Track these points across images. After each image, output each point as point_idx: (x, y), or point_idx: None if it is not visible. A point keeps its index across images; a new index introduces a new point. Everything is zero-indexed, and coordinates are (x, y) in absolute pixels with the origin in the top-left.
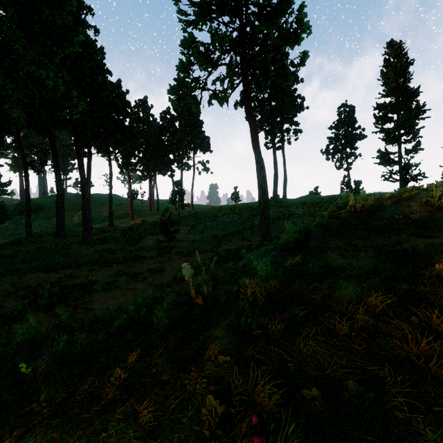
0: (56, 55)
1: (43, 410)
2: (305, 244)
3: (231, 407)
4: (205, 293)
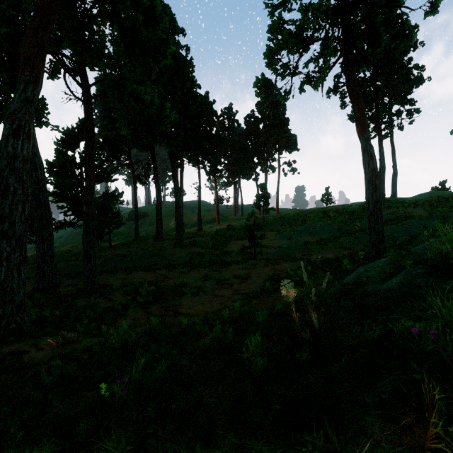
0: (152, 71)
1: None
2: None
3: None
4: (315, 326)
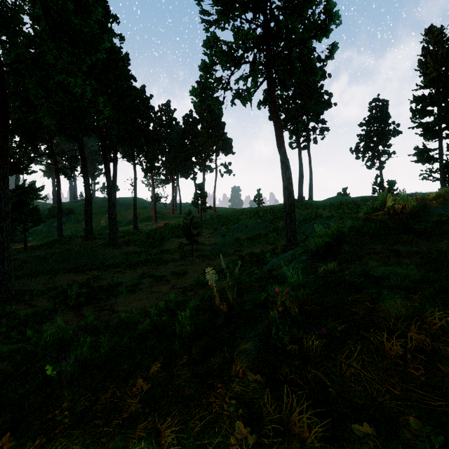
0: (84, 63)
1: (65, 419)
2: (338, 249)
3: (264, 437)
4: (230, 300)
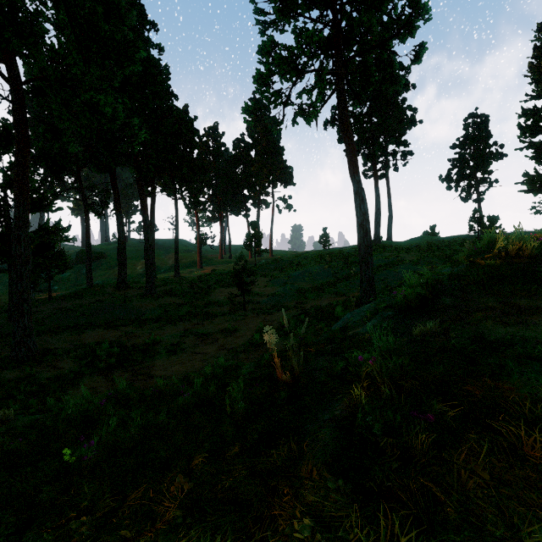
0: (115, 77)
1: (81, 527)
2: (434, 303)
3: None
4: (295, 368)
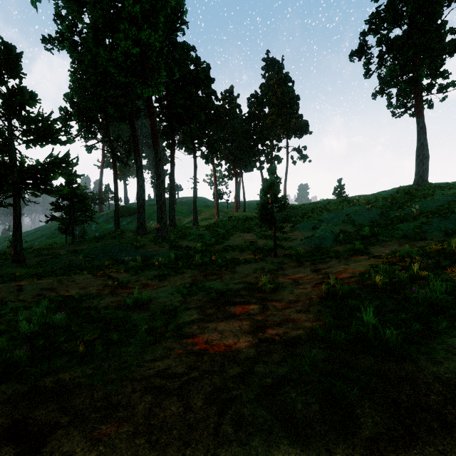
0: None
1: None
2: None
3: None
4: None
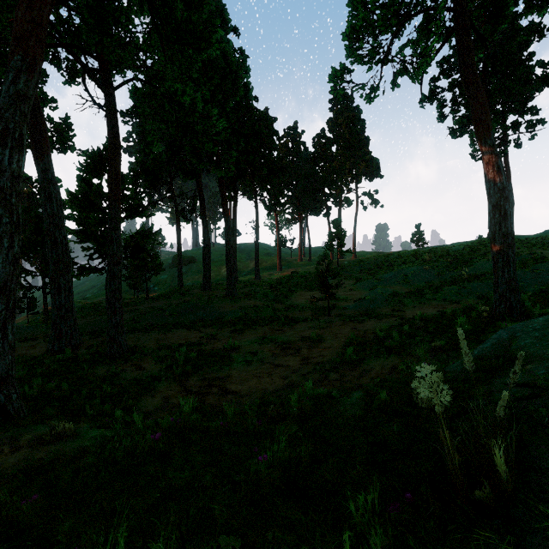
0: (193, 63)
1: None
2: None
3: None
4: (500, 471)
